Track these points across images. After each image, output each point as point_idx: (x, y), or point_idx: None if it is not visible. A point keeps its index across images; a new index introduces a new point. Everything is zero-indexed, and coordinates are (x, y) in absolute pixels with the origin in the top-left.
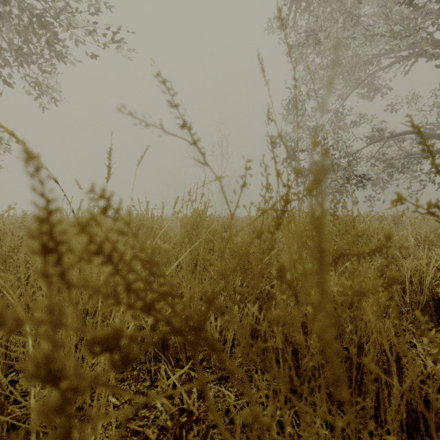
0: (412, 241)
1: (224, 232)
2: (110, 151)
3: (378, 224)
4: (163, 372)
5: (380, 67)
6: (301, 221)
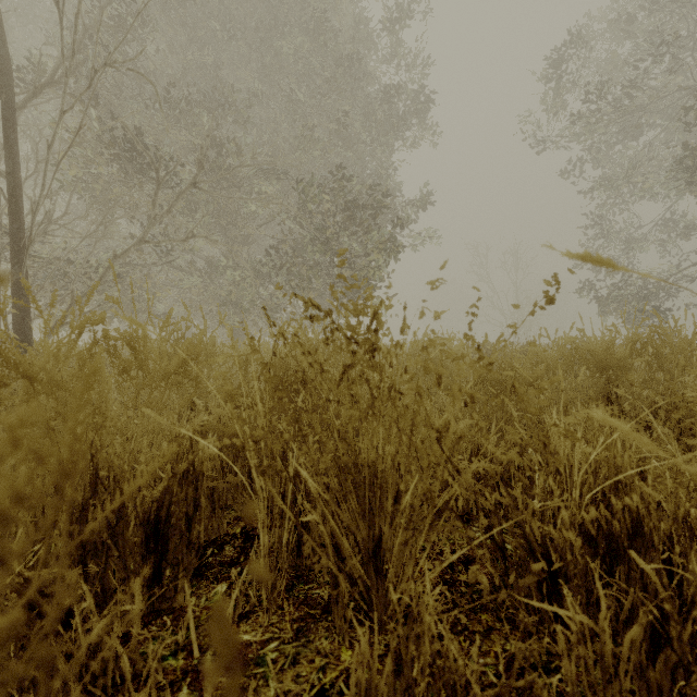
0: None
1: None
2: None
3: None
4: None
5: None
6: None
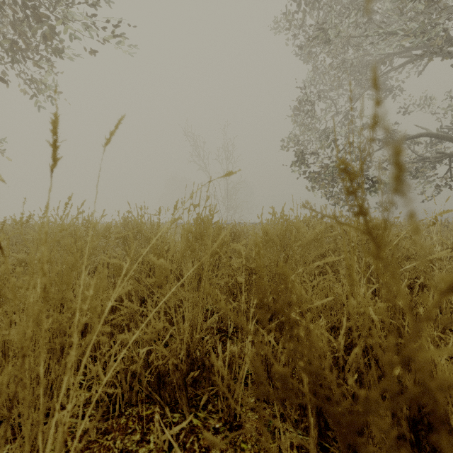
0: (437, 251)
1: (231, 240)
2: (54, 119)
3: (406, 232)
4: (157, 423)
5: (393, 67)
6: (320, 228)
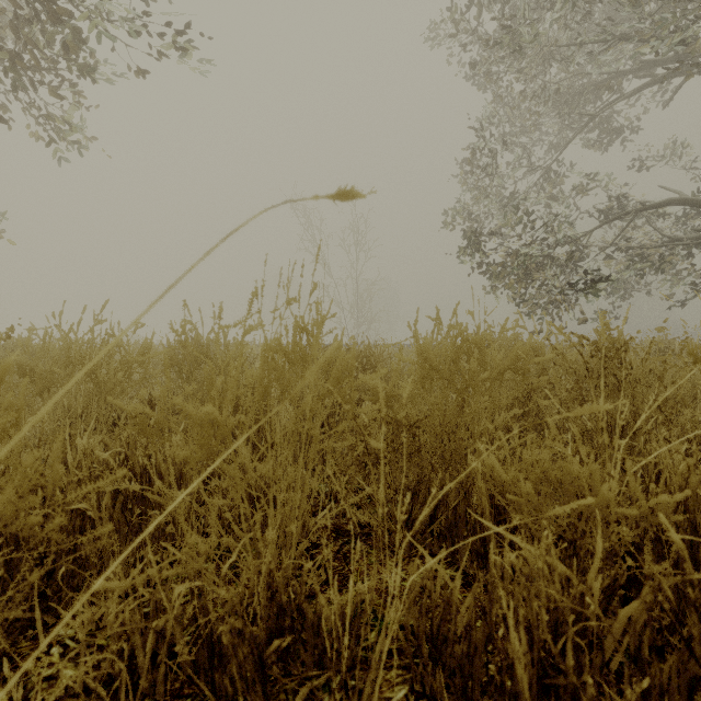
0: None
1: (361, 370)
2: None
3: (677, 355)
4: None
5: (623, 94)
6: (522, 348)
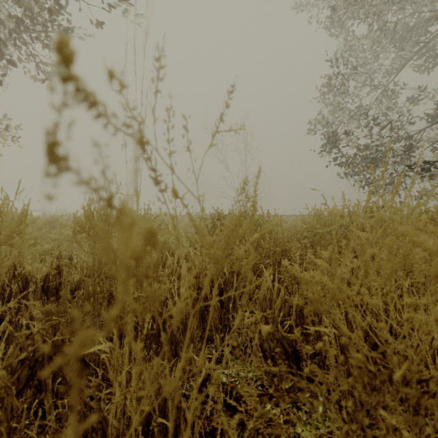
0: None
1: None
2: None
3: None
4: None
5: None
6: None
